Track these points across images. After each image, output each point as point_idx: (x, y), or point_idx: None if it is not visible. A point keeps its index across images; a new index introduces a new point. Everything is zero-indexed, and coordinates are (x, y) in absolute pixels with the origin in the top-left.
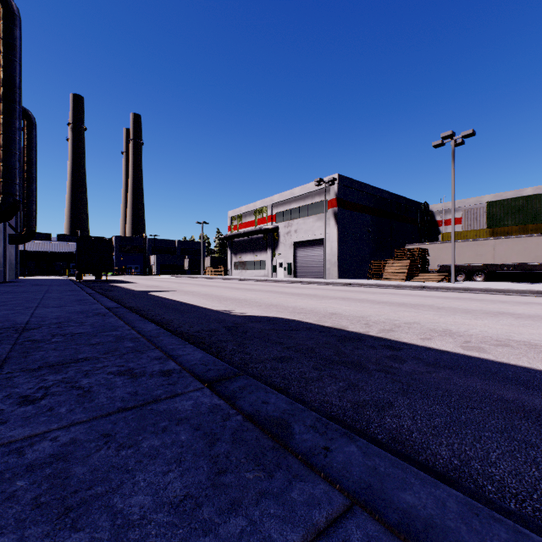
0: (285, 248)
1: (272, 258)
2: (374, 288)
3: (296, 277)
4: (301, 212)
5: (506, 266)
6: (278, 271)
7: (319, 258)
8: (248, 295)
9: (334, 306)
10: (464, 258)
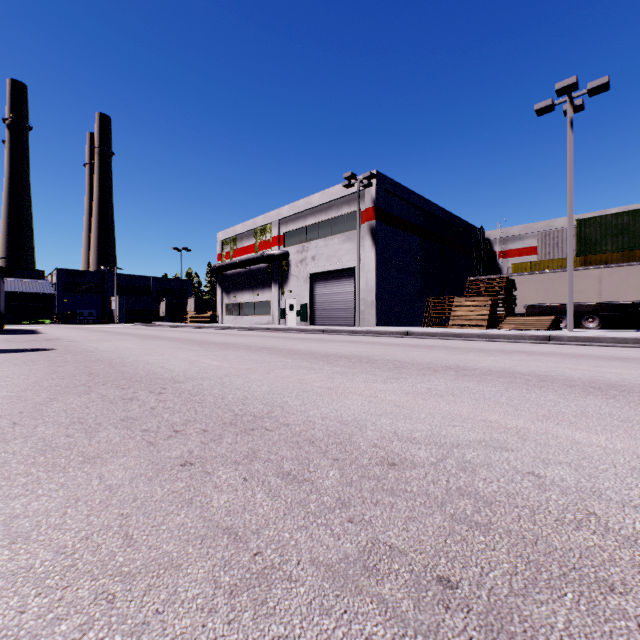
0: (299, 283)
1: (279, 298)
2: (455, 340)
3: (315, 324)
4: (322, 229)
5: (630, 305)
6: (288, 316)
7: (348, 297)
8: (201, 363)
9: (503, 419)
10: (555, 296)
